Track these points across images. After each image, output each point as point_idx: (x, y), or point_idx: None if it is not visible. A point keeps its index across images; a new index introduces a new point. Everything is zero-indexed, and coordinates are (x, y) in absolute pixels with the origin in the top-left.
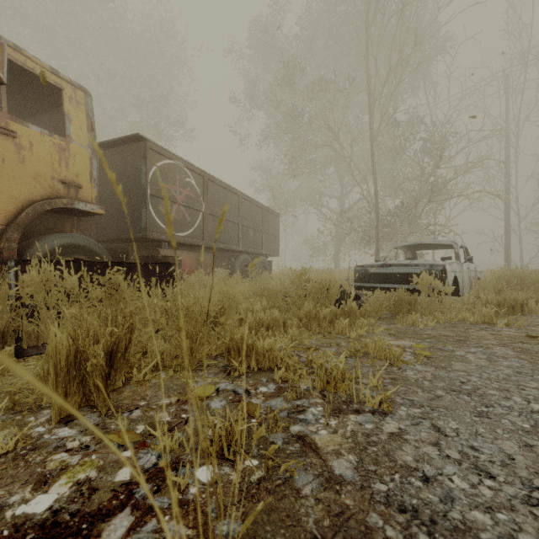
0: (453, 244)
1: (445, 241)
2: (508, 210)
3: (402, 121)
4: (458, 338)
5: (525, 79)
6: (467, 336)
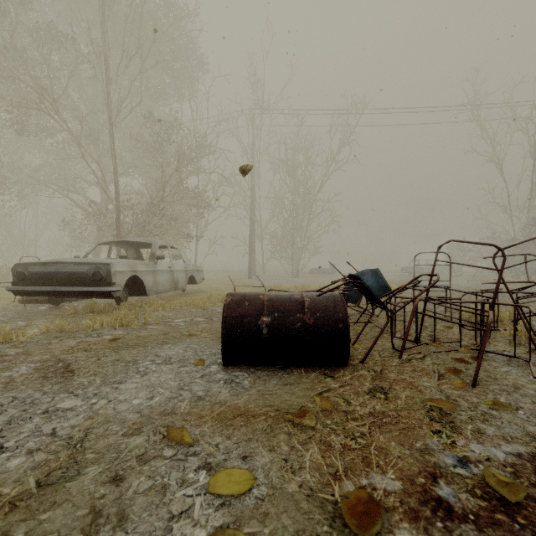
0: (153, 243)
1: (146, 239)
2: (251, 221)
3: (163, 120)
4: (4, 359)
5: (262, 122)
6: (33, 351)
